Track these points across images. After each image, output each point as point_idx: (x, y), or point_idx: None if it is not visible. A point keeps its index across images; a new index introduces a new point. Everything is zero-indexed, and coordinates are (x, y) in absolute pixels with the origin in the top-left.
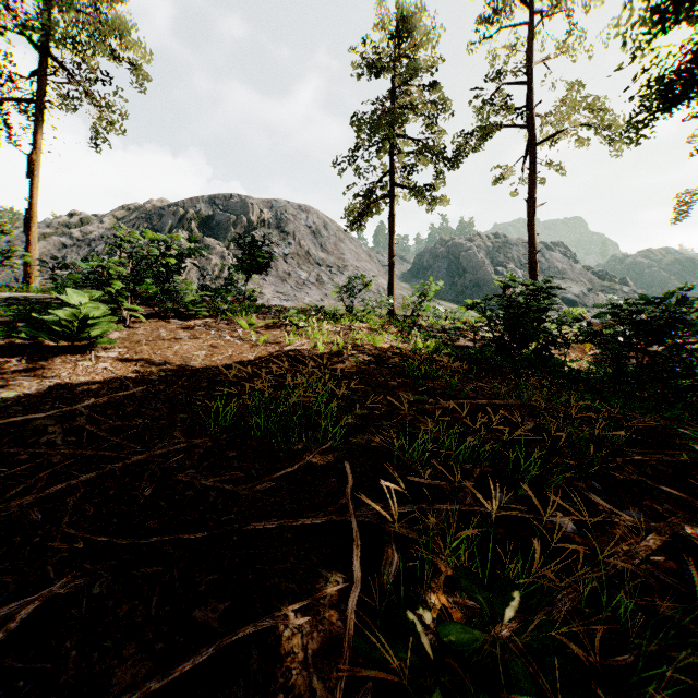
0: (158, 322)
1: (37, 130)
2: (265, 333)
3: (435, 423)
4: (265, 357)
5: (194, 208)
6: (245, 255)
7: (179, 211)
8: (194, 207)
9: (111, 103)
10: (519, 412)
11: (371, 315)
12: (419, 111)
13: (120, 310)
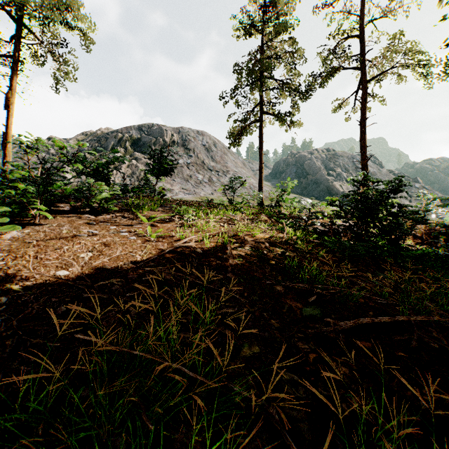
0: (70, 217)
1: (11, 76)
2: (161, 226)
3: (348, 369)
4: (151, 257)
5: (128, 133)
6: (154, 163)
7: (118, 135)
8: (128, 133)
9: (65, 57)
10: (422, 327)
11: (246, 206)
12: (281, 58)
13: (30, 209)
